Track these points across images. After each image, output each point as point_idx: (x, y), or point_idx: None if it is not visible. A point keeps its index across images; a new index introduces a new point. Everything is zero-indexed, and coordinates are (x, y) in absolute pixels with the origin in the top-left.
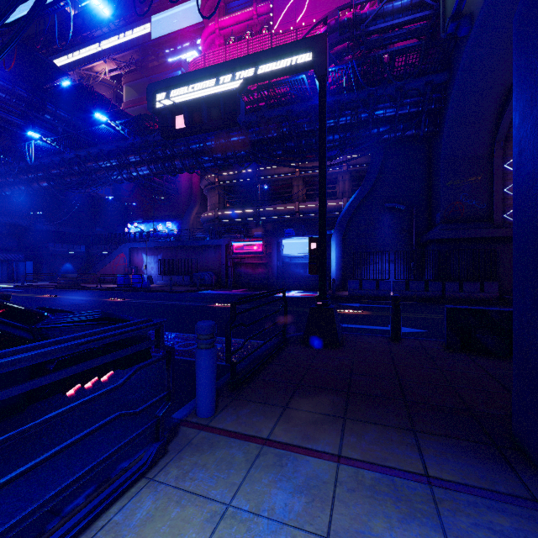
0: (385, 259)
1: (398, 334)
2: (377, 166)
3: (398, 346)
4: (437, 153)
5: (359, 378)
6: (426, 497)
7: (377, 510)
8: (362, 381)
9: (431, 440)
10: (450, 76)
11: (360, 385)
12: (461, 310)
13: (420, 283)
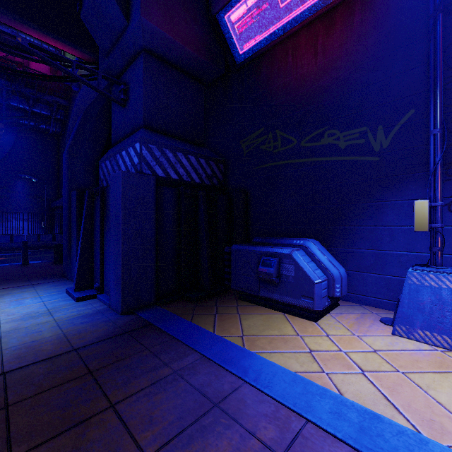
0: (19, 218)
1: (27, 261)
2: (12, 140)
3: (26, 266)
4: (63, 148)
5: (2, 277)
6: (30, 286)
7: (14, 290)
8: (5, 277)
9: (36, 280)
10: (70, 106)
11: (3, 278)
12: (61, 245)
13: (50, 236)
